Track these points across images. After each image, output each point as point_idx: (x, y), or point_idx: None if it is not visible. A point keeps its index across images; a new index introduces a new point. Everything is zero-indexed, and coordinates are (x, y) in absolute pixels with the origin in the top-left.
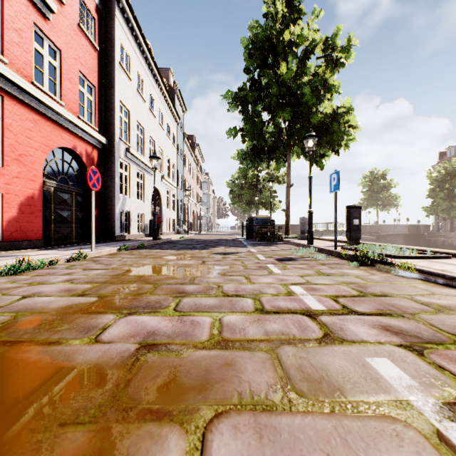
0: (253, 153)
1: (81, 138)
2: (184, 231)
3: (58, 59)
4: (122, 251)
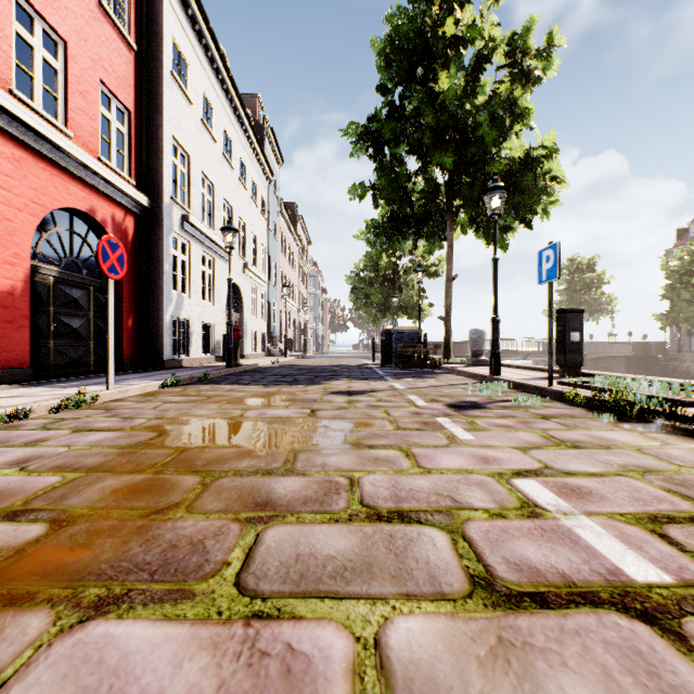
0: (391, 226)
1: (104, 195)
2: (279, 352)
3: (62, 57)
4: (169, 389)
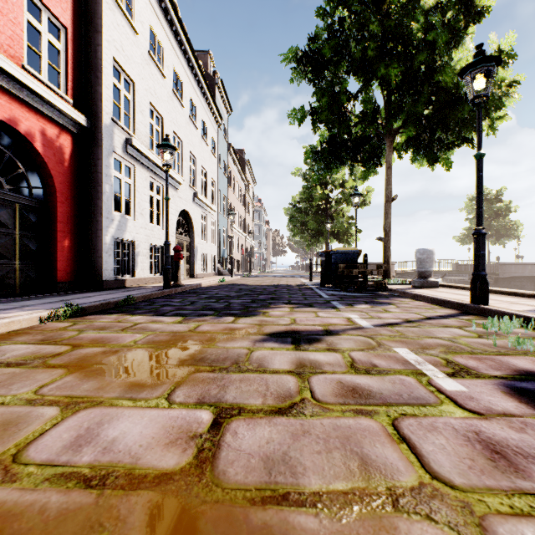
0: (328, 151)
1: (31, 107)
2: (228, 271)
3: None
4: (54, 323)
